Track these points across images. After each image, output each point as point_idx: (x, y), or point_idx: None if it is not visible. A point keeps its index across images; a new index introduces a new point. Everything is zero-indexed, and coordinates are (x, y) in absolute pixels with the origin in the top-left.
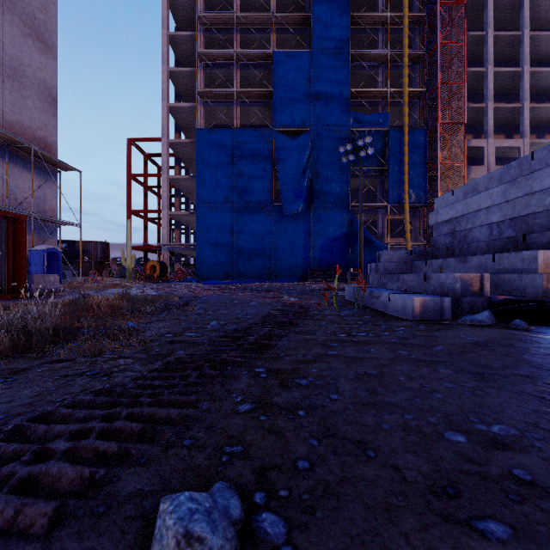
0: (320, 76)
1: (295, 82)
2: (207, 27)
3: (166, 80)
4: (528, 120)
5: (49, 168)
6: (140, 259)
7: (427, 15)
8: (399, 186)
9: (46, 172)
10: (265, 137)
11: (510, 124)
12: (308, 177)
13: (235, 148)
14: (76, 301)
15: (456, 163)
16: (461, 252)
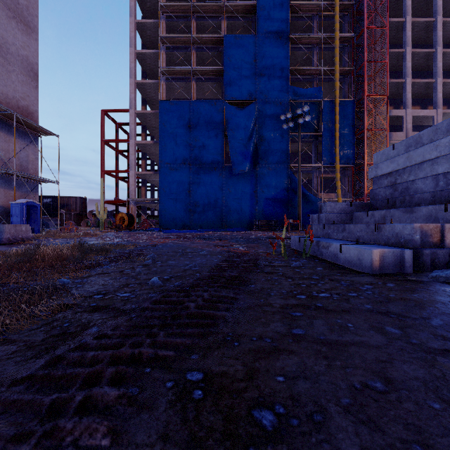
0: (264, 56)
1: (242, 62)
2: (168, 16)
3: (133, 60)
4: (441, 93)
5: (31, 132)
6: (112, 211)
7: (355, 4)
8: (331, 149)
9: (29, 136)
10: (217, 108)
11: (424, 97)
12: (254, 142)
13: (191, 117)
14: (28, 251)
15: (380, 130)
16: (402, 203)
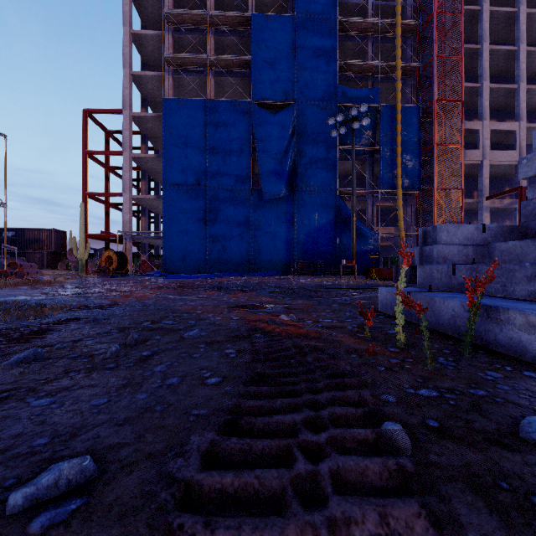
0: (304, 44)
1: (276, 50)
2: None
3: (128, 43)
4: (525, 103)
5: None
6: (102, 249)
7: None
8: (391, 169)
9: None
10: (242, 111)
11: (501, 108)
12: (291, 157)
13: (207, 122)
14: None
15: (453, 145)
16: None
